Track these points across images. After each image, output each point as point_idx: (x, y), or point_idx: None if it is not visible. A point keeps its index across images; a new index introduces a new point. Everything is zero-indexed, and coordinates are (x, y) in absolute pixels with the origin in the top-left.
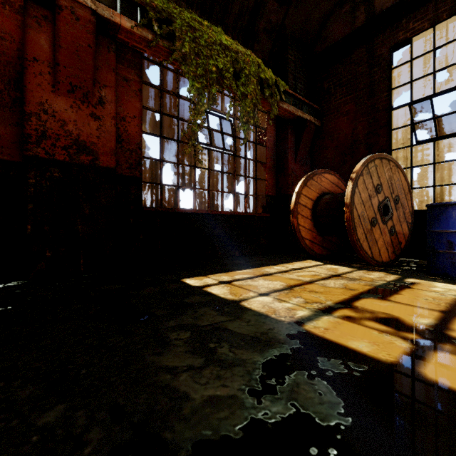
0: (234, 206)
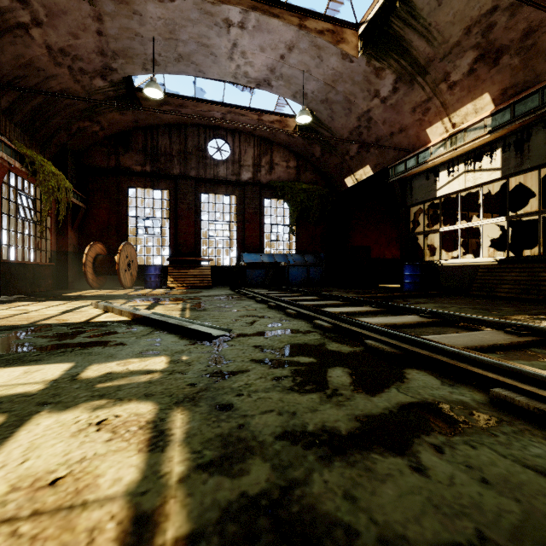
0: (35, 258)
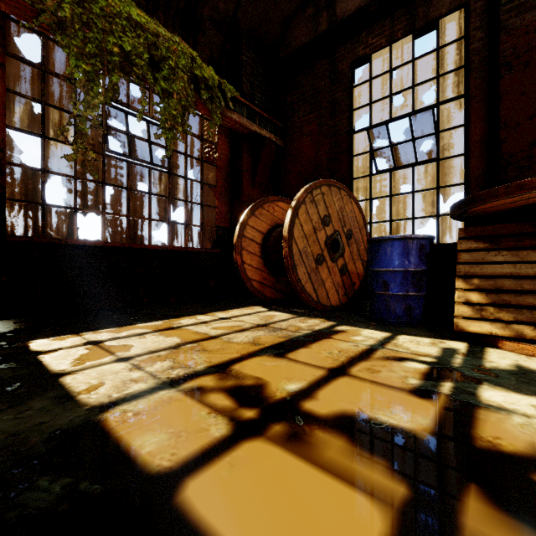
0: (168, 238)
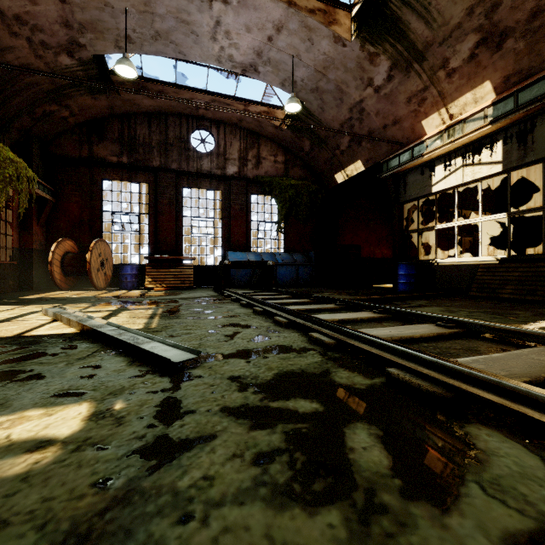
0: None
